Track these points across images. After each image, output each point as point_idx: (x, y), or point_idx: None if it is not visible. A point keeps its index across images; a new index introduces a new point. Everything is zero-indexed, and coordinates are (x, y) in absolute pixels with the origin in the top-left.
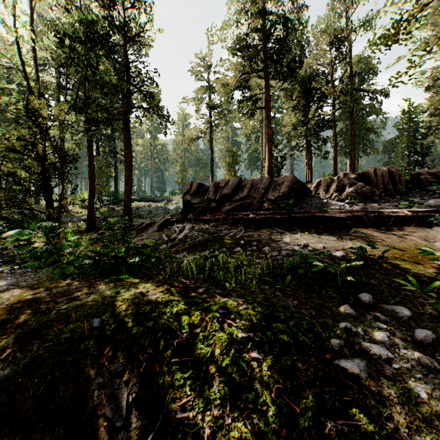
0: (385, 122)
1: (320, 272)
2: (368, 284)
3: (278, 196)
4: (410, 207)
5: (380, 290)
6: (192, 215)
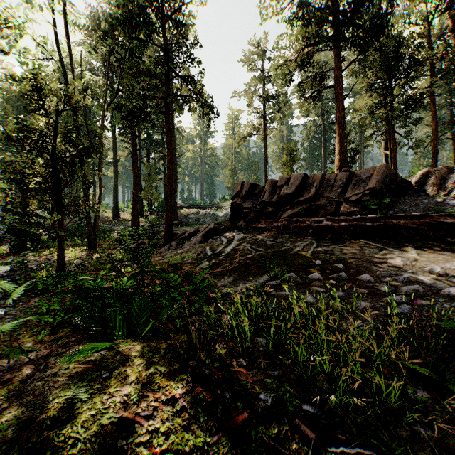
0: None
1: None
2: None
3: (362, 196)
4: None
5: None
6: (242, 222)
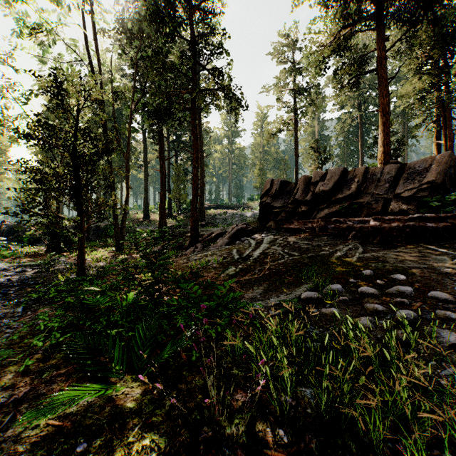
0: None
1: None
2: None
3: (418, 191)
4: None
5: None
6: (272, 223)
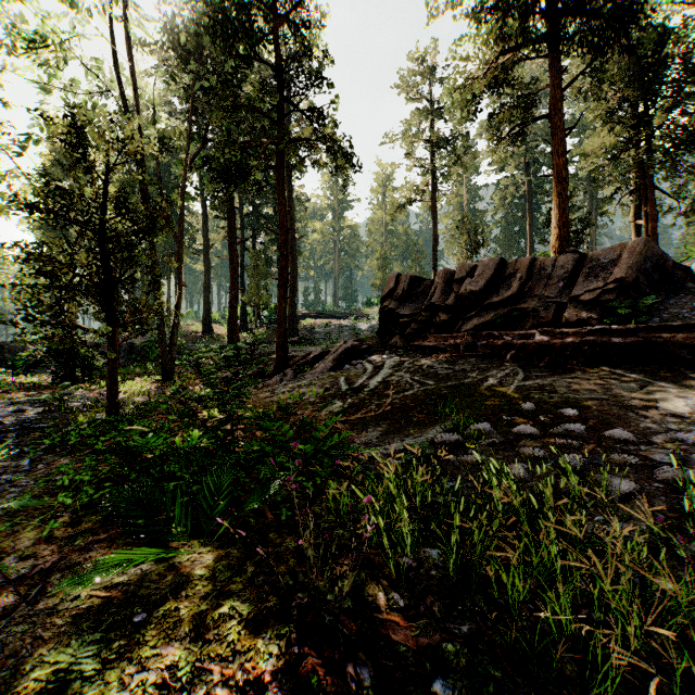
0: None
1: None
2: None
3: (602, 293)
4: None
5: None
6: (398, 338)
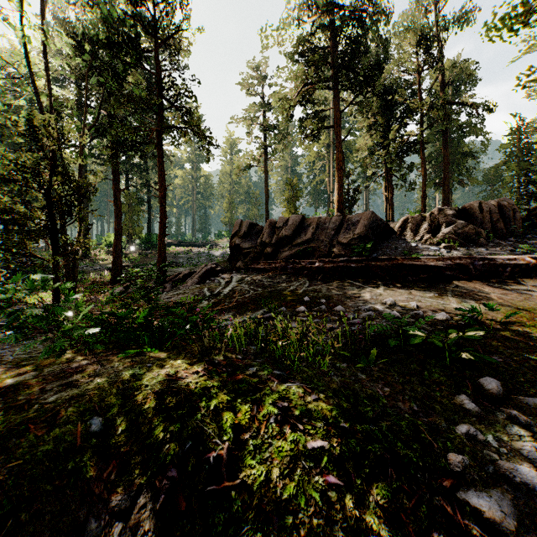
0: (487, 144)
1: (417, 343)
2: (489, 363)
3: (352, 239)
4: (529, 252)
5: (509, 372)
6: (241, 263)
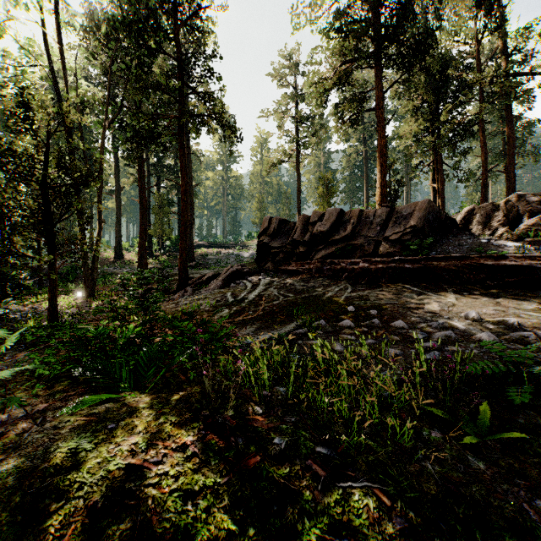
0: None
1: None
2: None
3: (403, 235)
4: None
5: None
6: (270, 264)
